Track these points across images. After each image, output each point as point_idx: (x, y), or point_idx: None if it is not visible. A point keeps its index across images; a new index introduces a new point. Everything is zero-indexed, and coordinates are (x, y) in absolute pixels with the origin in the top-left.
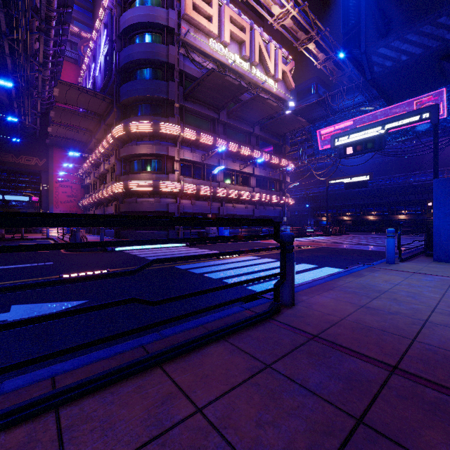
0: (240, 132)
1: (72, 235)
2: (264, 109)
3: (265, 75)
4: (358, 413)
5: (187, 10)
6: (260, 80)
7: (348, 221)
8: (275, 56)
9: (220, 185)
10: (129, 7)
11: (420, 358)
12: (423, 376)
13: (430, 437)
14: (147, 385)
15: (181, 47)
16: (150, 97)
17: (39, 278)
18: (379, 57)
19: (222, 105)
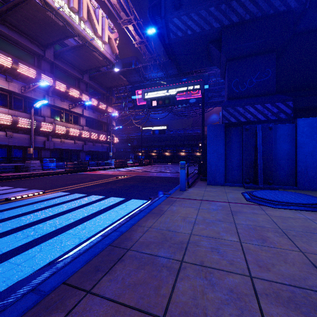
0: (69, 76)
1: None
2: (92, 60)
3: (93, 34)
4: None
5: None
6: (89, 36)
7: (155, 155)
8: (102, 22)
9: (46, 120)
10: None
11: None
12: None
13: None
14: None
15: None
16: None
17: None
18: (174, 26)
19: (47, 43)
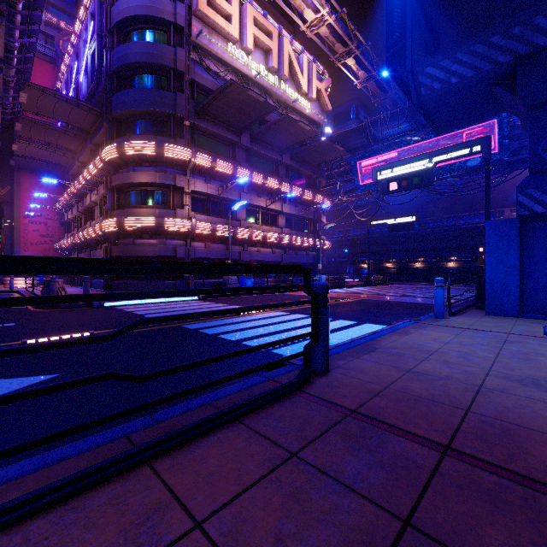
0: (266, 160)
1: (44, 287)
2: (295, 133)
3: (296, 93)
4: (404, 511)
5: (200, 5)
6: (290, 98)
7: (392, 268)
8: (308, 70)
9: (241, 224)
10: None
11: (475, 434)
12: (480, 456)
13: (491, 538)
14: (127, 493)
15: (193, 51)
16: (152, 111)
17: None
18: (427, 77)
19: (244, 125)
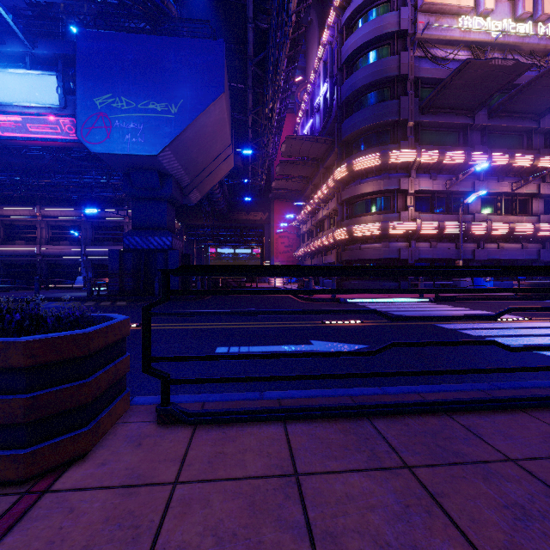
0: (510, 134)
1: (303, 285)
2: None
3: None
4: None
5: None
6: None
7: None
8: None
9: (475, 218)
10: (351, 31)
11: None
12: None
13: None
14: (519, 420)
15: (417, 48)
16: (377, 124)
17: (306, 322)
18: None
19: (480, 102)
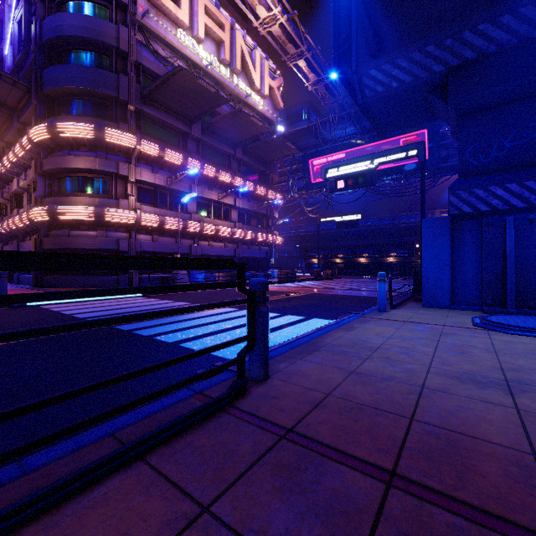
0: (218, 153)
1: None
2: (248, 128)
3: (249, 88)
4: None
5: None
6: (243, 93)
7: (340, 263)
8: (261, 67)
9: (192, 217)
10: None
11: (421, 451)
12: (428, 484)
13: None
14: None
15: (138, 31)
16: (91, 91)
17: None
18: (370, 79)
19: (195, 116)
